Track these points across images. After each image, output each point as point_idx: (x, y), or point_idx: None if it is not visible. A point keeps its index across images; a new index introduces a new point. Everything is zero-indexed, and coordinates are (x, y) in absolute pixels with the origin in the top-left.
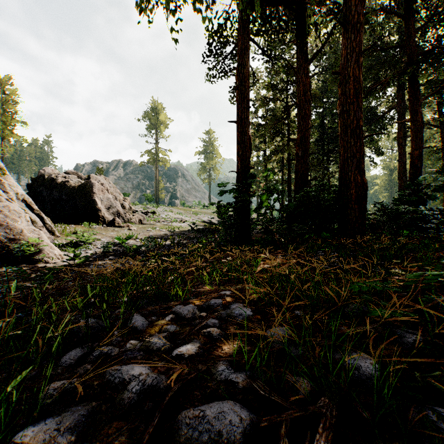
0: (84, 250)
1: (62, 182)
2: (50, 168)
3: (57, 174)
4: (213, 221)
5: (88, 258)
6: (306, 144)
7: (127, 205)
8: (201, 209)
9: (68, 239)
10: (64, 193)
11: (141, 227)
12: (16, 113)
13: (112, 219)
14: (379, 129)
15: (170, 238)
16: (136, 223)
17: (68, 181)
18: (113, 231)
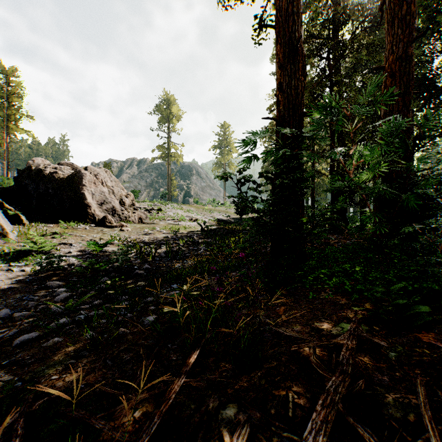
0: (23, 265)
1: (49, 174)
2: (40, 158)
3: (47, 165)
4: (228, 220)
5: (12, 283)
6: (409, 71)
7: (127, 201)
8: (215, 207)
9: (1, 248)
10: (51, 187)
11: (139, 228)
12: (22, 107)
13: (102, 217)
14: (439, 102)
15: (169, 244)
16: (135, 222)
17: (56, 172)
18: (98, 232)
